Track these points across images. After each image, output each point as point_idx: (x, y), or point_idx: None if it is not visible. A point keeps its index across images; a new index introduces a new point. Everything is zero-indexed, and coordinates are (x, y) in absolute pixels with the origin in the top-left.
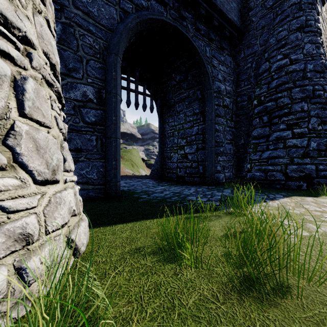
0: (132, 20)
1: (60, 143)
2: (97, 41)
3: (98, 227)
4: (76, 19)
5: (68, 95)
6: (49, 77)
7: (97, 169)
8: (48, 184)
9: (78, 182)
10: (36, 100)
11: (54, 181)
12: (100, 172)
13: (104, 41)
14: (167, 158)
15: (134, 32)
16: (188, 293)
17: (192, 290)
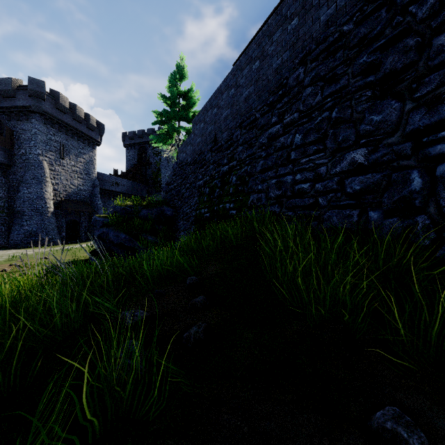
0: None
1: None
2: None
3: None
4: None
5: None
6: None
7: None
8: None
9: None
10: None
11: None
12: None
13: None
14: None
15: None
16: None
17: None
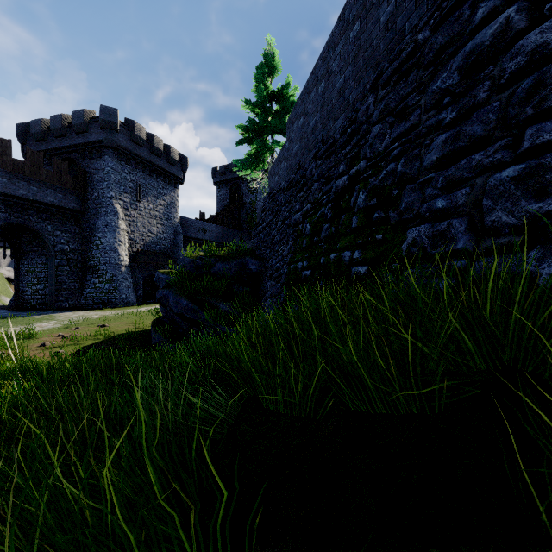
0: None
1: None
2: None
3: None
4: None
5: None
6: None
7: None
8: None
9: None
10: None
11: None
12: None
13: None
14: (23, 291)
15: None
16: None
17: None
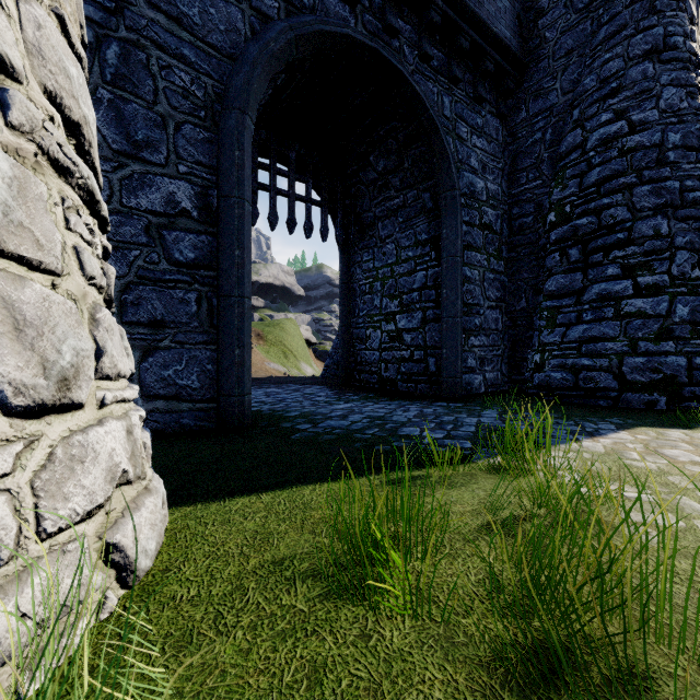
0: (279, 35)
1: (89, 312)
2: (199, 80)
3: (191, 503)
4: (152, 31)
5: (135, 202)
6: (60, 153)
7: (201, 366)
8: (50, 413)
9: (158, 395)
10: (14, 205)
11: (67, 406)
12: (206, 374)
13: (217, 82)
14: (358, 339)
15: (282, 62)
16: (394, 693)
17: (405, 685)
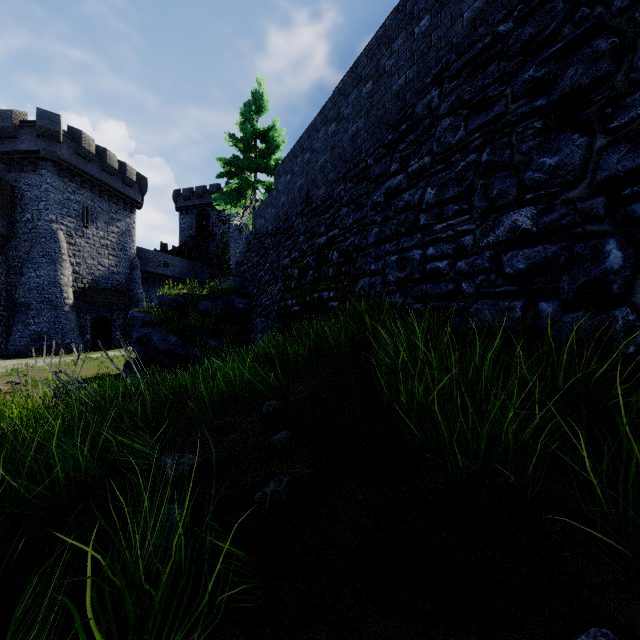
0: None
1: None
2: None
3: None
4: None
5: None
6: None
7: None
8: None
9: None
10: None
11: None
12: None
13: None
14: None
15: None
16: None
17: None
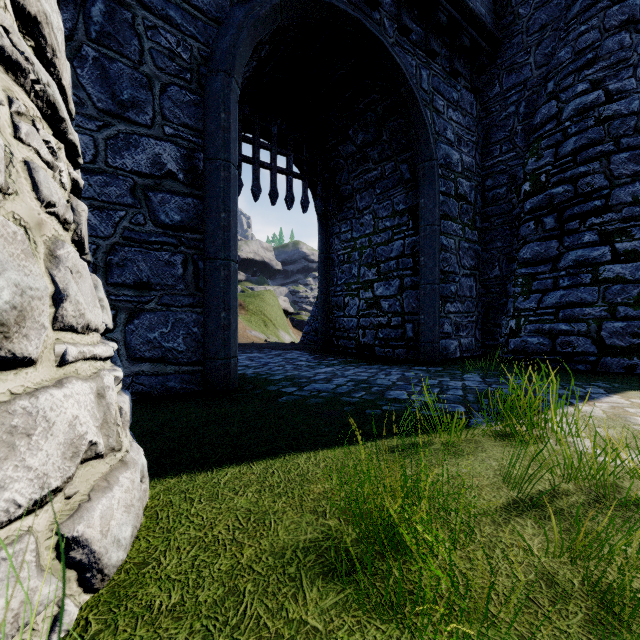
0: None
1: (46, 247)
2: (185, 43)
3: (176, 474)
4: None
5: (120, 162)
6: (5, 38)
7: (187, 329)
8: None
9: (143, 357)
10: None
11: (6, 360)
12: (192, 337)
13: (203, 45)
14: (336, 307)
15: (267, 27)
16: None
17: None
